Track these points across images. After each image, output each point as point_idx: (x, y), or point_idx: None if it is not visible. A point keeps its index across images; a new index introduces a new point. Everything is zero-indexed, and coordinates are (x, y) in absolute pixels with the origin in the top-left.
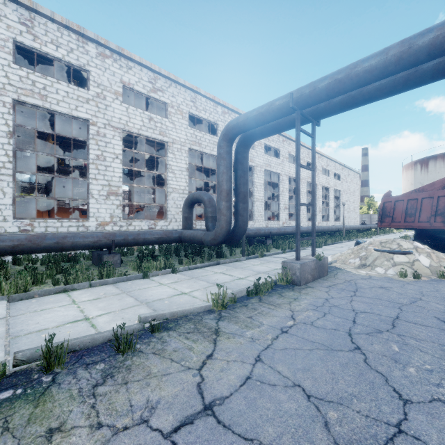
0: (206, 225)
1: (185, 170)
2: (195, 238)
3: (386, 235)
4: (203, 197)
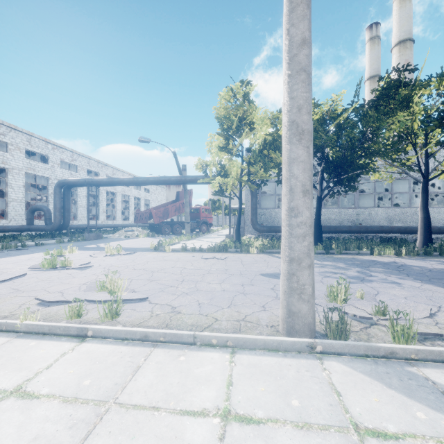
0: (45, 222)
1: (23, 187)
2: (40, 229)
3: None
4: (43, 208)
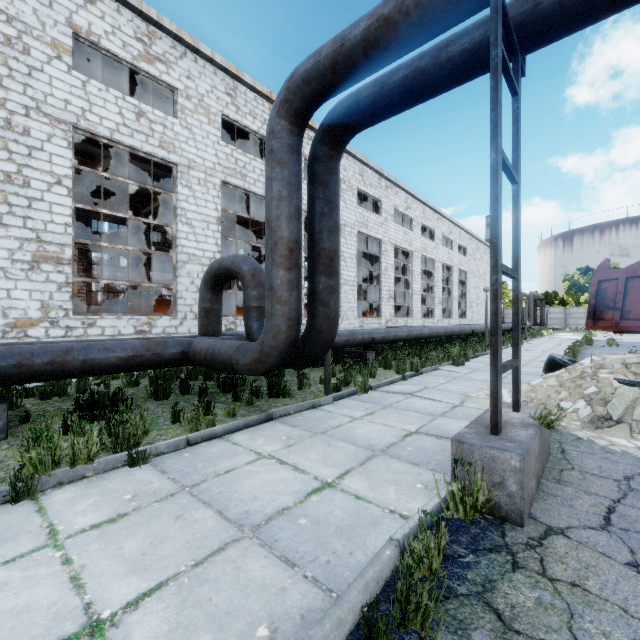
0: (245, 327)
1: (215, 222)
2: (216, 358)
3: (537, 339)
4: (240, 265)
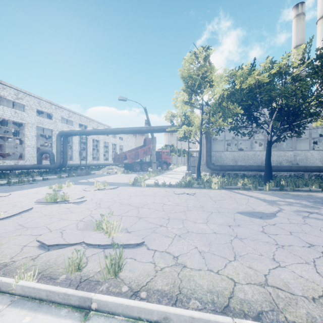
0: (50, 162)
1: (35, 136)
2: (46, 167)
3: None
4: (49, 152)
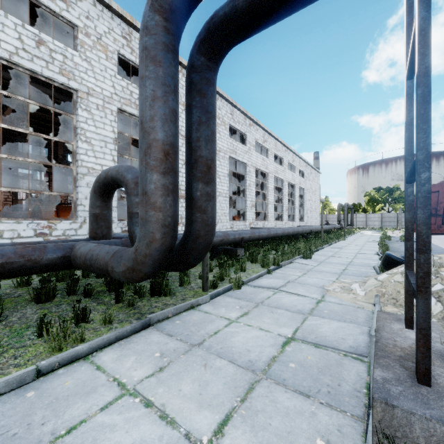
0: (128, 231)
1: (113, 142)
2: (93, 263)
3: (352, 236)
4: (124, 174)
